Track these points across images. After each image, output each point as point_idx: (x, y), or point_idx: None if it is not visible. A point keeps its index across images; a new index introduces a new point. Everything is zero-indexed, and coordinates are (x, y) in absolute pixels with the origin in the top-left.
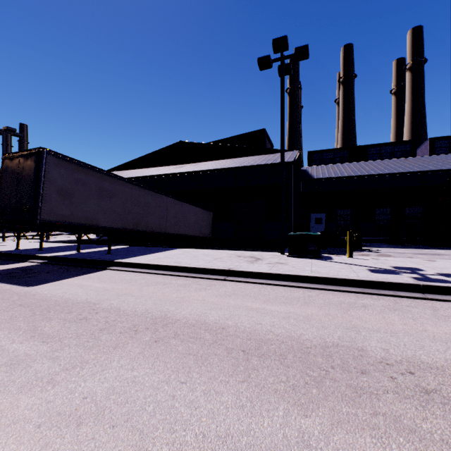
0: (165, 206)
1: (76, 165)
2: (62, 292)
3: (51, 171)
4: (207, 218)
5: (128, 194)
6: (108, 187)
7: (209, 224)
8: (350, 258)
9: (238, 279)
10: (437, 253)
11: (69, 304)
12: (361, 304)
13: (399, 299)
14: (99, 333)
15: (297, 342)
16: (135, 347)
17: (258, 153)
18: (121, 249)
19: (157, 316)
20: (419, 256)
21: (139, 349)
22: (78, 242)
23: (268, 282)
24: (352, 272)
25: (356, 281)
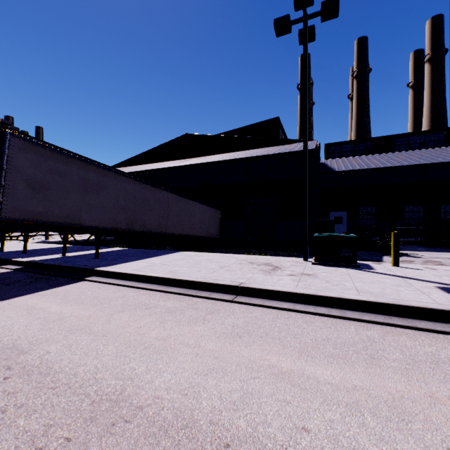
0: (166, 202)
1: (52, 151)
2: None
3: (17, 157)
4: (214, 217)
5: (121, 188)
6: (94, 179)
7: (217, 223)
8: (397, 268)
9: (252, 301)
10: None
11: None
12: None
13: None
14: None
15: None
16: None
17: (271, 145)
18: (115, 251)
19: (105, 394)
20: None
21: None
22: (64, 244)
23: (297, 309)
24: (419, 292)
25: (439, 312)
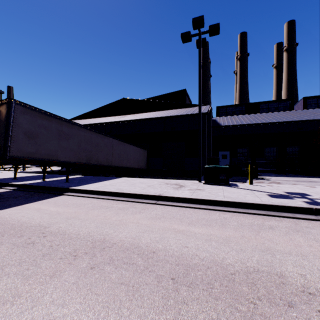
0: (111, 145)
1: (40, 113)
2: (20, 216)
3: (19, 117)
4: (143, 155)
5: (82, 136)
6: (66, 130)
7: (145, 159)
8: (251, 185)
9: (166, 203)
10: (313, 180)
11: (23, 227)
12: (268, 226)
13: (298, 221)
14: (40, 259)
15: (221, 268)
16: (71, 276)
17: (180, 107)
18: (77, 178)
19: (97, 240)
20: (301, 183)
21: (74, 278)
22: (43, 173)
23: (191, 206)
24: (256, 197)
25: (261, 205)
